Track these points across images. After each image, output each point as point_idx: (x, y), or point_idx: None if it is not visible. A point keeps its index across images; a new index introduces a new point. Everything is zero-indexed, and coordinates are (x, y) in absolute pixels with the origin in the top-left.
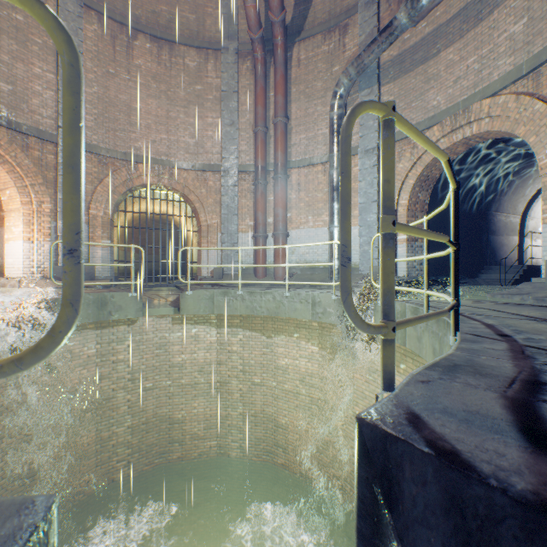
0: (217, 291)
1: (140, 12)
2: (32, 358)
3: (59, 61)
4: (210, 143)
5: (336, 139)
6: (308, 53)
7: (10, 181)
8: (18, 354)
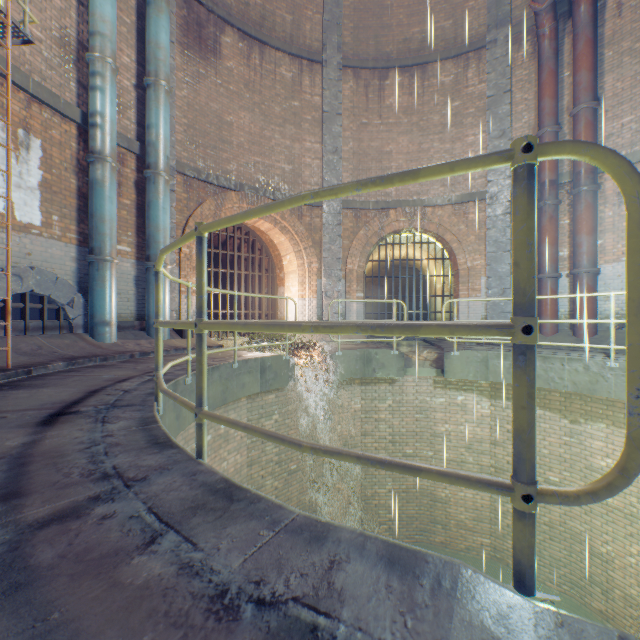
0: (491, 352)
1: (390, 47)
2: (604, 494)
3: (323, 130)
4: None
5: None
6: None
7: (290, 248)
8: (584, 485)
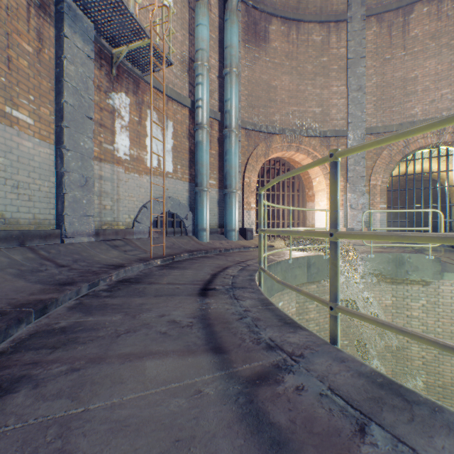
0: None
1: None
2: None
3: (347, 74)
4: None
5: None
6: None
7: (319, 172)
8: None
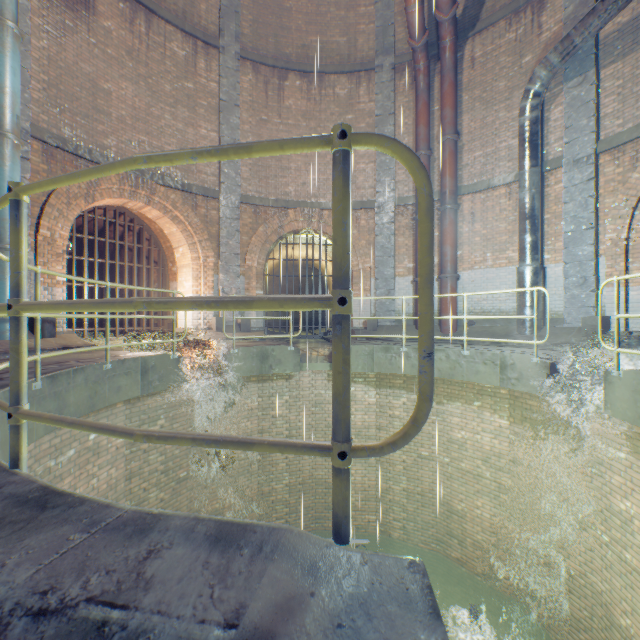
0: (377, 346)
1: (290, 50)
2: (402, 443)
3: (220, 118)
4: (362, 177)
5: (528, 151)
6: (485, 48)
7: (183, 239)
8: (388, 438)
